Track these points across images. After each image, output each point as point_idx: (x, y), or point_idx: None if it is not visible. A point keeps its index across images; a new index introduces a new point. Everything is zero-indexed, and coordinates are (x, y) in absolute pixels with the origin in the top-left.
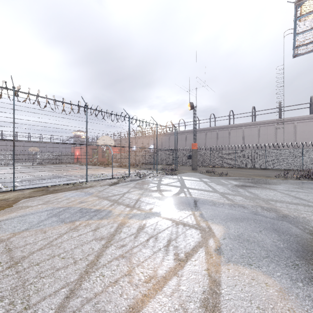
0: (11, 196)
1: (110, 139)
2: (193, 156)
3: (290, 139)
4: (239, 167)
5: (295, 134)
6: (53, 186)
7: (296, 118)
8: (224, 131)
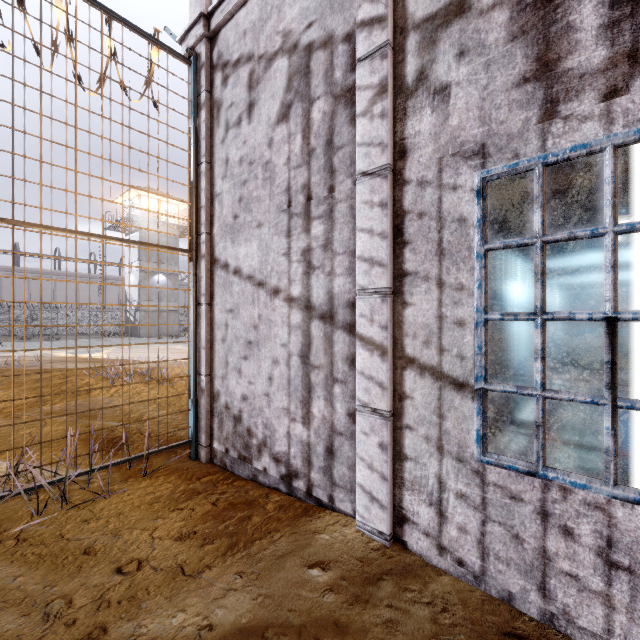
0: None
1: None
2: None
3: (73, 299)
4: (18, 334)
5: (78, 293)
6: None
7: (80, 275)
8: None
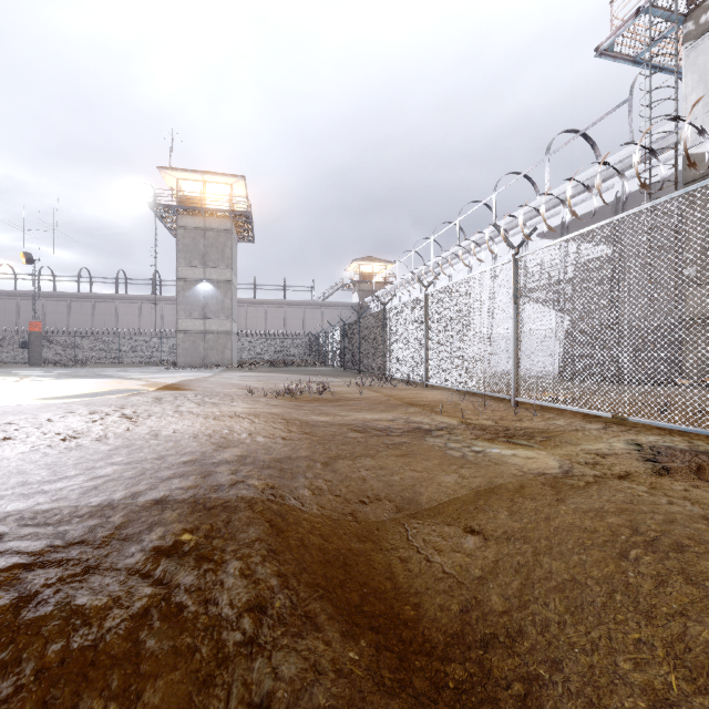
0: None
1: None
2: (33, 343)
3: None
4: (126, 362)
5: None
6: None
7: None
8: (108, 304)
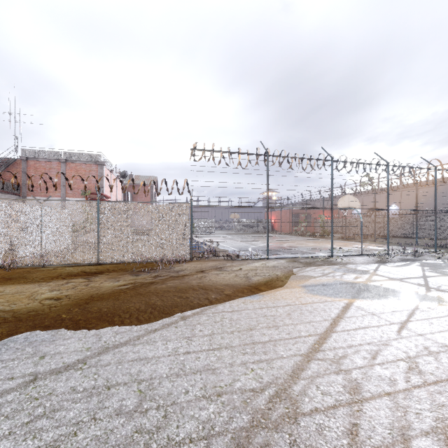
0: (275, 264)
1: (354, 199)
2: None
3: None
4: None
5: None
6: (298, 258)
7: None
8: None
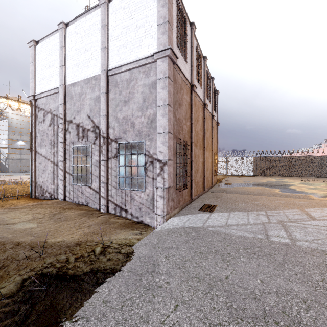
0: None
1: None
2: None
3: None
4: None
5: None
6: None
7: None
8: None
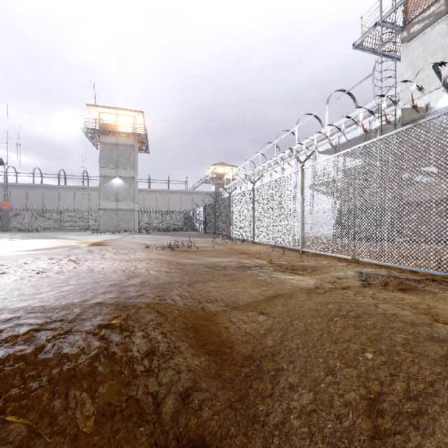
0: None
1: None
2: (3, 216)
3: None
4: (65, 228)
5: None
6: None
7: None
8: (53, 191)
